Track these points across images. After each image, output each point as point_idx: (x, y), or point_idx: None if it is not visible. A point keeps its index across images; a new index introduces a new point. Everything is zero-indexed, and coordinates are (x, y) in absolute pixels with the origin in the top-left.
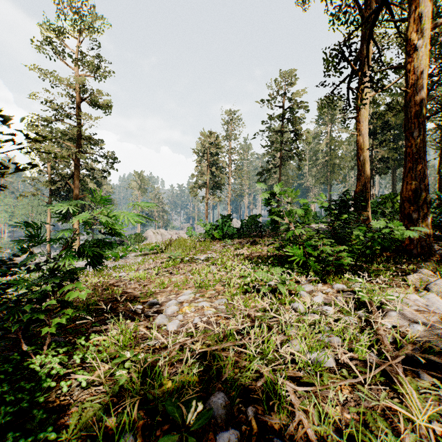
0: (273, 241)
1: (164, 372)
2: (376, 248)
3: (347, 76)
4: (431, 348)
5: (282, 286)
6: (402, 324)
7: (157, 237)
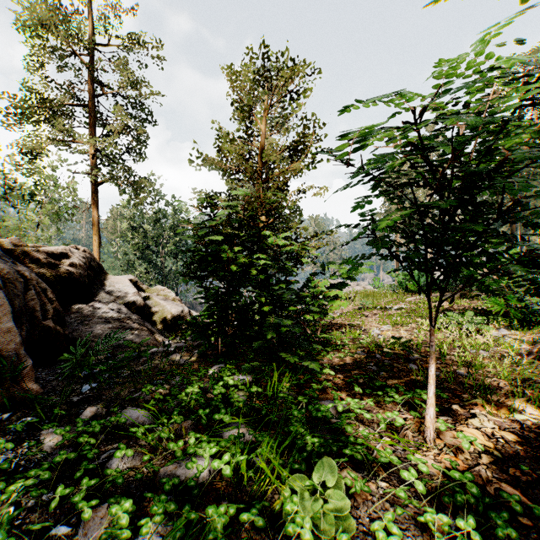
0: None
1: (382, 344)
2: None
3: None
4: None
5: (470, 324)
6: None
7: None
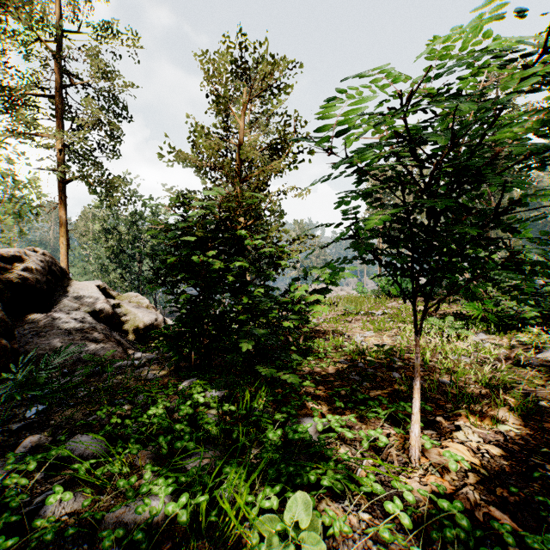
0: None
1: (365, 352)
2: None
3: None
4: (549, 362)
5: (451, 329)
6: (548, 357)
7: None
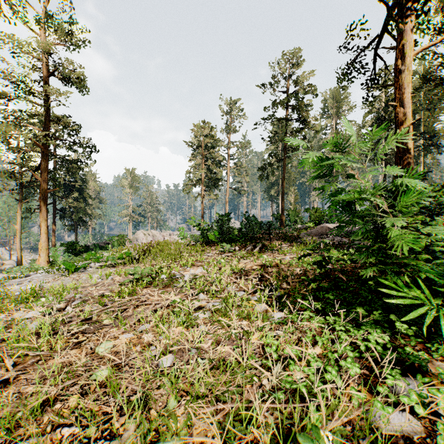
0: (286, 245)
1: None
2: None
3: (378, 36)
4: None
5: None
6: None
7: (148, 239)
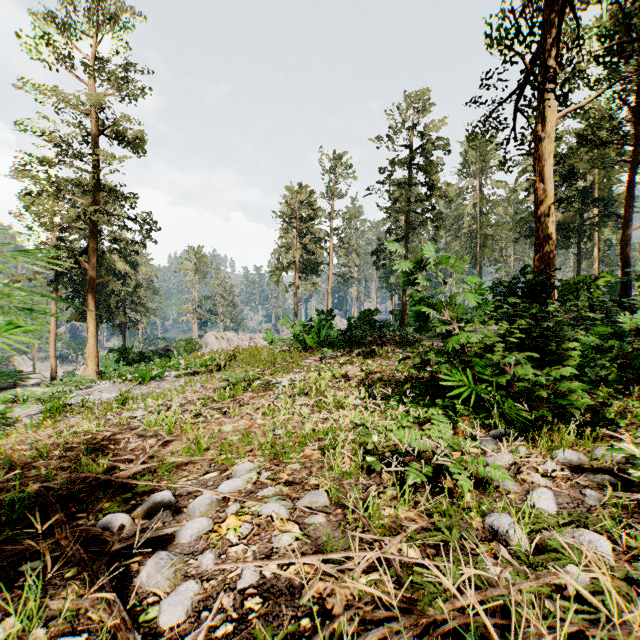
0: (400, 351)
1: None
2: (633, 371)
3: (517, 89)
4: None
5: (458, 465)
6: None
7: (222, 345)
